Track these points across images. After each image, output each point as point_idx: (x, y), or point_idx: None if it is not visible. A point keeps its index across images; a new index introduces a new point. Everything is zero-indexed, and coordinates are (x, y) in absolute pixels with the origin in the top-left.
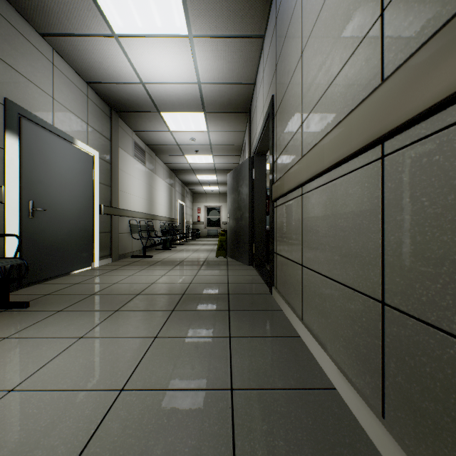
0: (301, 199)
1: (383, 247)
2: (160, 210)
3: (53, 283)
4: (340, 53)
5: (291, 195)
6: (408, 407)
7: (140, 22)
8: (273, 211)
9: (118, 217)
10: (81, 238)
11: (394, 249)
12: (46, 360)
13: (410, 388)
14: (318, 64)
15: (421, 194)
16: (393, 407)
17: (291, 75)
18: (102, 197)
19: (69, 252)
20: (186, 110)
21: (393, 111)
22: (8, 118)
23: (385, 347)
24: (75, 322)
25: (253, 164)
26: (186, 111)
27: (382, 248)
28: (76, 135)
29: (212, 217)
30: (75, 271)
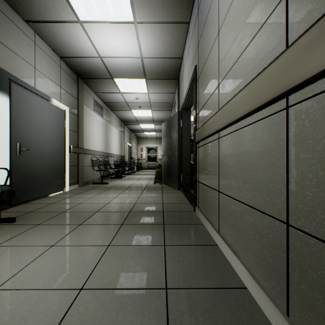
0: (218, 142)
1: (288, 180)
2: (114, 150)
3: (34, 203)
4: (250, 28)
5: (210, 139)
6: (311, 311)
7: (98, 12)
8: (196, 151)
9: (83, 155)
10: (56, 170)
11: (297, 182)
12: (25, 264)
13: (313, 295)
14: (231, 39)
15: (323, 137)
16: (297, 308)
17: (210, 49)
18: (72, 140)
19: (47, 180)
20: (132, 77)
21: (299, 69)
22: (1, 82)
23: (289, 259)
24: (48, 233)
25: (181, 116)
26: (132, 78)
27: (286, 180)
28: (52, 95)
29: (151, 155)
30: (51, 194)
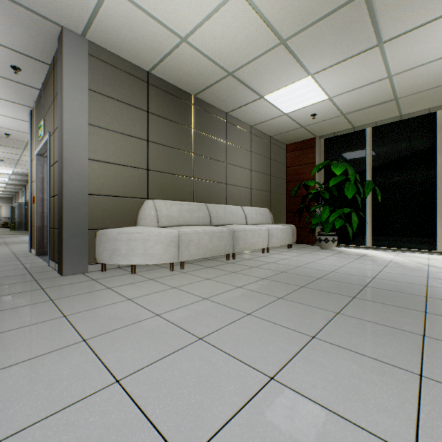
0: None
1: None
2: None
3: None
4: None
5: None
6: None
7: None
8: None
9: None
10: None
11: None
12: None
13: None
14: None
15: None
16: None
17: None
18: None
19: None
20: None
21: None
22: None
23: None
24: None
25: (27, 204)
26: None
27: None
28: None
29: None
30: None
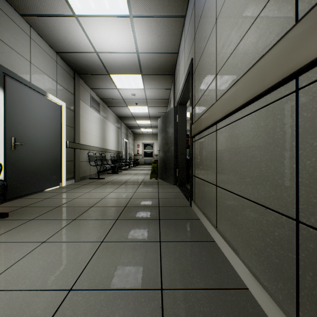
0: (216, 134)
1: (298, 171)
2: (110, 145)
3: (29, 198)
4: (252, 9)
5: (206, 131)
6: None
7: (94, 5)
8: (192, 145)
9: (80, 150)
10: (52, 165)
11: (310, 173)
12: (13, 261)
13: None
14: (230, 25)
15: None
16: (309, 316)
17: (207, 39)
18: (68, 136)
19: (43, 175)
20: (128, 73)
21: (314, 42)
22: None
23: (299, 260)
24: (41, 229)
25: (176, 111)
26: (128, 74)
27: (296, 171)
28: (48, 90)
29: (147, 151)
30: (47, 189)
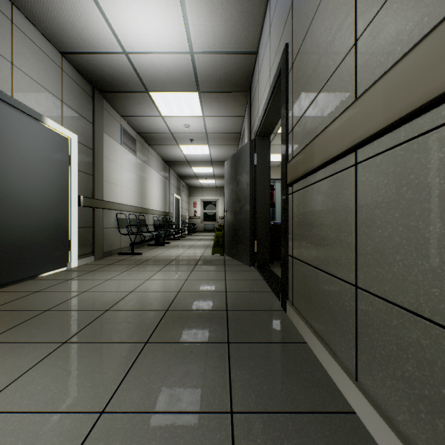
0: (354, 173)
1: None
2: (153, 203)
3: (7, 292)
4: None
5: (324, 171)
6: None
7: None
8: (288, 200)
9: (102, 210)
10: (53, 234)
11: None
12: None
13: None
14: None
15: None
16: None
17: None
18: (82, 187)
19: (36, 251)
20: (178, 89)
21: None
22: None
23: None
24: None
25: (254, 147)
26: (178, 90)
27: None
28: (46, 113)
29: (209, 211)
30: (44, 273)
